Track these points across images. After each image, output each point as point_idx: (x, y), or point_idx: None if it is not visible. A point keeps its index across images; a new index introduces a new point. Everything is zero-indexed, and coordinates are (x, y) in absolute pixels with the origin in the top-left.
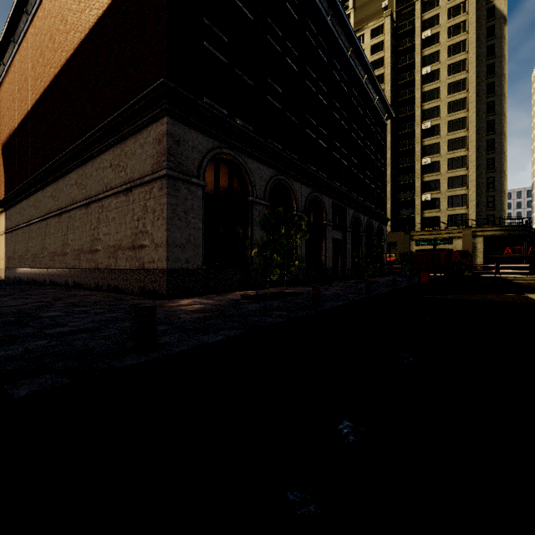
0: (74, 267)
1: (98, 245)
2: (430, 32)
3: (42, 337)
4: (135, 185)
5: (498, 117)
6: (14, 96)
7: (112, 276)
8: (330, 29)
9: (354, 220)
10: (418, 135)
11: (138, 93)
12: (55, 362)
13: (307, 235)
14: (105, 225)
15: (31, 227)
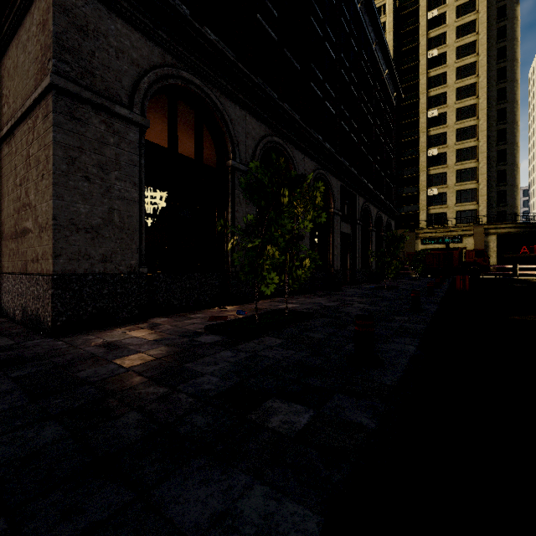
0: None
1: None
2: (437, 11)
3: None
4: (17, 123)
5: (510, 105)
6: None
7: None
8: None
9: (363, 211)
10: (423, 124)
11: None
12: None
13: (322, 215)
14: None
15: None
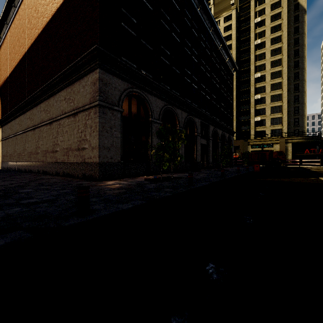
0: (43, 161)
1: (57, 148)
2: (260, 18)
3: (18, 205)
4: (80, 111)
5: (301, 70)
6: (7, 57)
7: (65, 166)
8: (199, 16)
9: (214, 132)
10: (252, 81)
11: (81, 54)
12: (24, 222)
13: (185, 141)
14: (61, 135)
15: (17, 137)
